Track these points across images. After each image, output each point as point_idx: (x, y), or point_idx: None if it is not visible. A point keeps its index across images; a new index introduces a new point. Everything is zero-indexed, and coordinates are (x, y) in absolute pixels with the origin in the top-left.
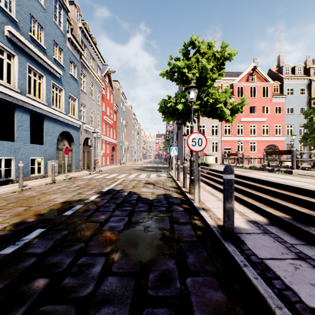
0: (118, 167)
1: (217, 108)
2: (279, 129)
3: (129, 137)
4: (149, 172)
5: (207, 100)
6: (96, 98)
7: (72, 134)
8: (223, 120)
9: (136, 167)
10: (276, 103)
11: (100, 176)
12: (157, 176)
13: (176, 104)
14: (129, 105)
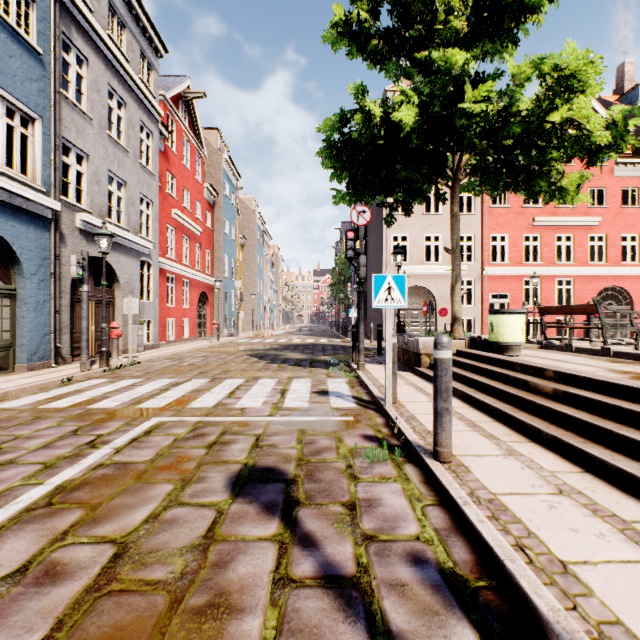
0: (210, 345)
1: (553, 123)
2: (630, 248)
3: (249, 273)
4: (289, 369)
5: (512, 93)
6: (137, 146)
7: (6, 234)
8: (537, 193)
9: (256, 347)
10: (626, 178)
11: (85, 395)
12: (313, 399)
13: (389, 108)
14: (250, 198)
